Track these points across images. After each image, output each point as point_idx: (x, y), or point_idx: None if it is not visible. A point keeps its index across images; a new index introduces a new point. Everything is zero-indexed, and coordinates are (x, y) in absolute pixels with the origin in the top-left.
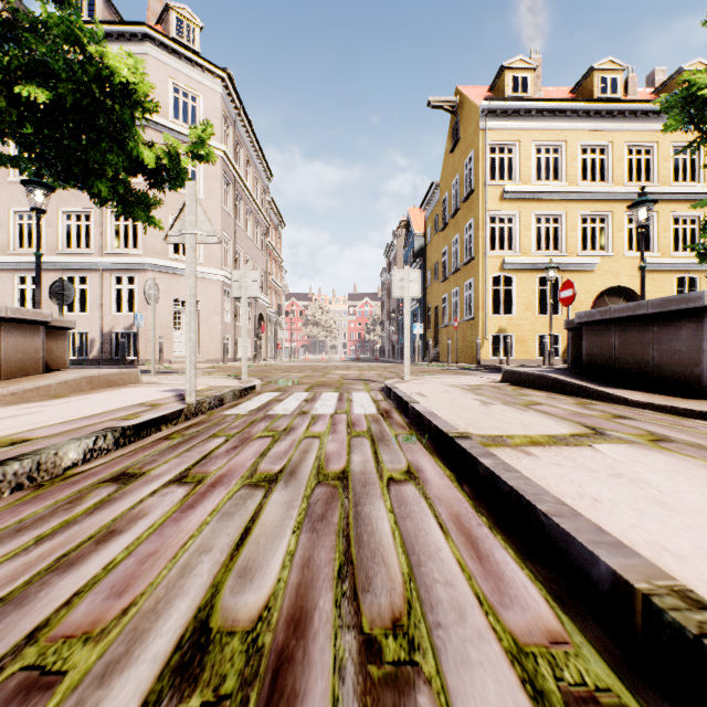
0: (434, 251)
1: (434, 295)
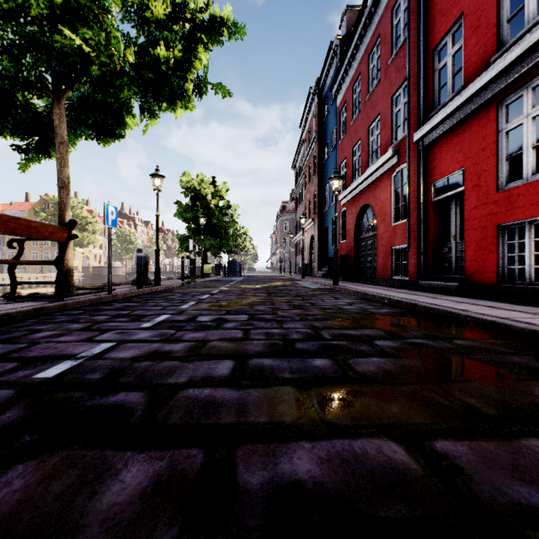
0: None
1: None
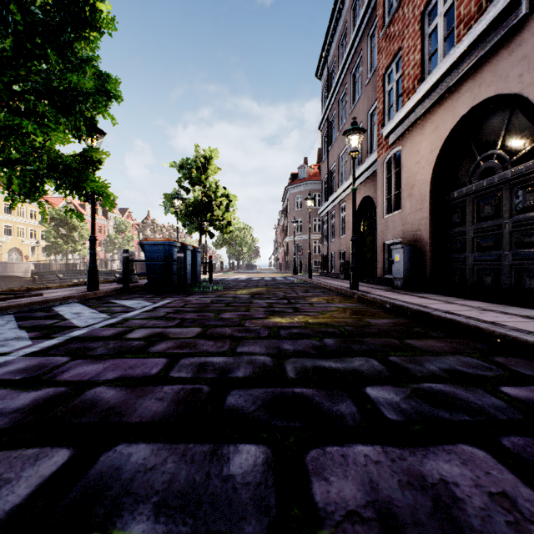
0: None
1: None
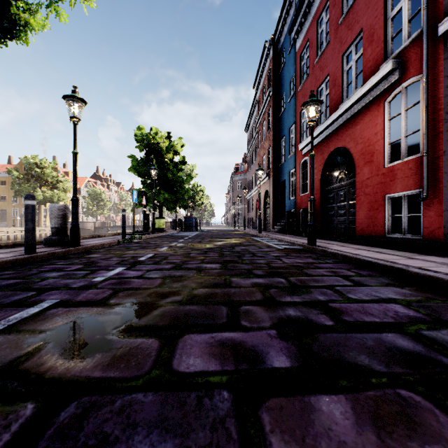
0: (2, 191)
1: (2, 205)
